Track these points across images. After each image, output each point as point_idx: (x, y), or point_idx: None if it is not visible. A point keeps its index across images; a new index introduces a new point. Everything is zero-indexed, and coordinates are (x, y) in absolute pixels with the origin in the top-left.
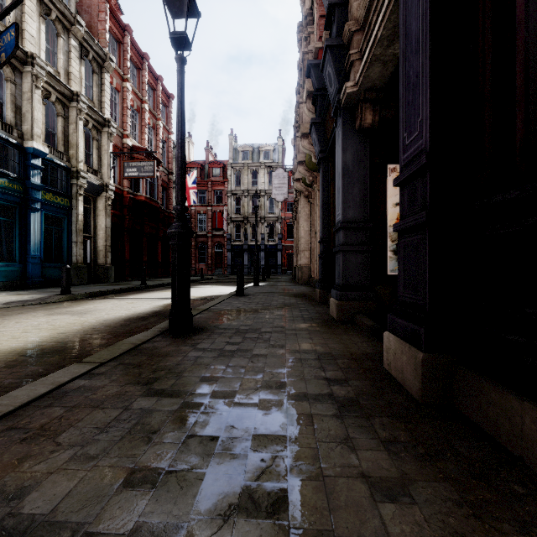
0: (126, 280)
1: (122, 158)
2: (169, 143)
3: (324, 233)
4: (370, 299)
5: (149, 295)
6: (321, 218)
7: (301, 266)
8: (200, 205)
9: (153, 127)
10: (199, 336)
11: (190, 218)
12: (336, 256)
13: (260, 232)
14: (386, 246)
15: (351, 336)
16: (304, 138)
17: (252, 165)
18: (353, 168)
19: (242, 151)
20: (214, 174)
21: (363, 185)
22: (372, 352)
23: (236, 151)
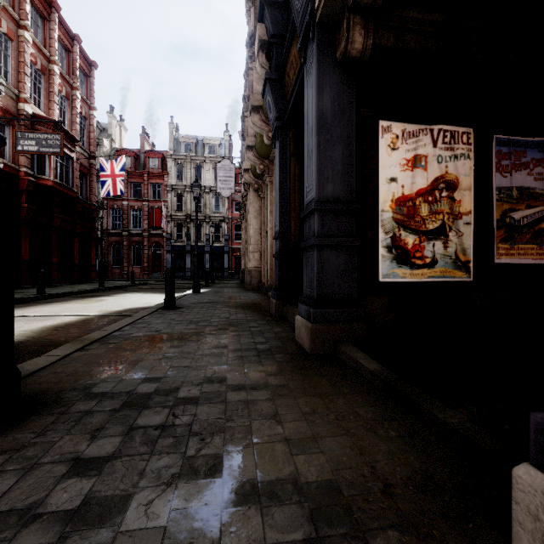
0: (23, 287)
1: (16, 127)
2: (90, 120)
3: (281, 226)
4: (358, 319)
5: (35, 311)
6: (278, 206)
7: (250, 269)
8: (133, 199)
9: (68, 97)
10: (16, 433)
11: (122, 214)
12: (304, 254)
13: (205, 233)
14: (377, 239)
15: (350, 399)
16: (254, 112)
17: (195, 159)
18: (333, 119)
19: (184, 142)
20: (151, 166)
21: (347, 147)
22: (428, 470)
23: (177, 142)
